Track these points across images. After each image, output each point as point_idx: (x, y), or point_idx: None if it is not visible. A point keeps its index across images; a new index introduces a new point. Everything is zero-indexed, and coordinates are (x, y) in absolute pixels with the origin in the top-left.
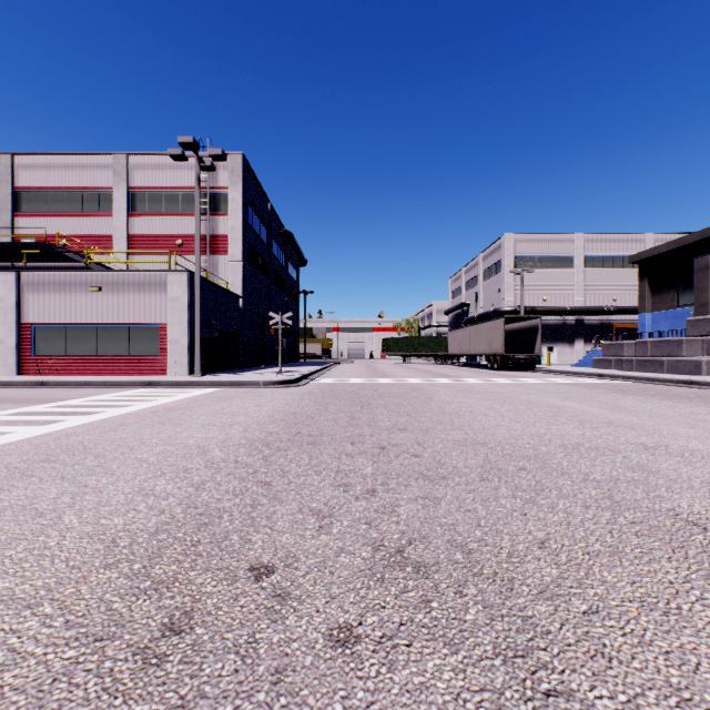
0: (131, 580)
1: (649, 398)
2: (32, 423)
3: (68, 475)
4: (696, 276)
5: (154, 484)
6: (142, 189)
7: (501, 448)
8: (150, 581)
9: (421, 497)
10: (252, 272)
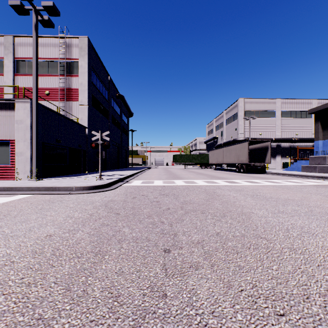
0: None
1: None
2: None
3: None
4: None
5: None
6: (23, 58)
7: None
8: None
9: None
10: (96, 113)
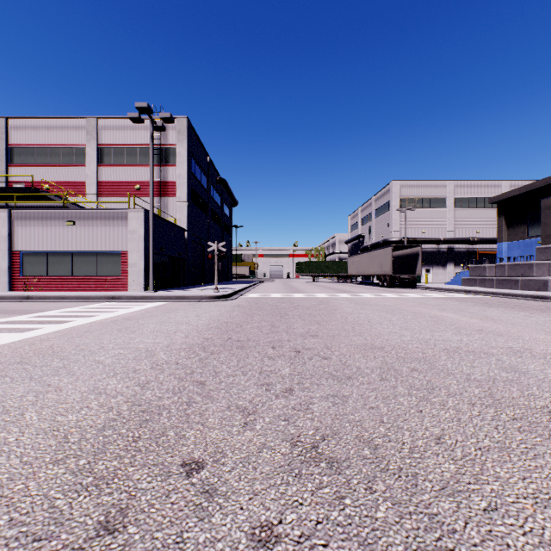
0: (75, 476)
1: (509, 310)
2: (14, 330)
3: (35, 375)
4: (543, 214)
5: (107, 383)
6: (108, 145)
7: (395, 352)
8: (92, 477)
9: (331, 395)
10: (194, 210)
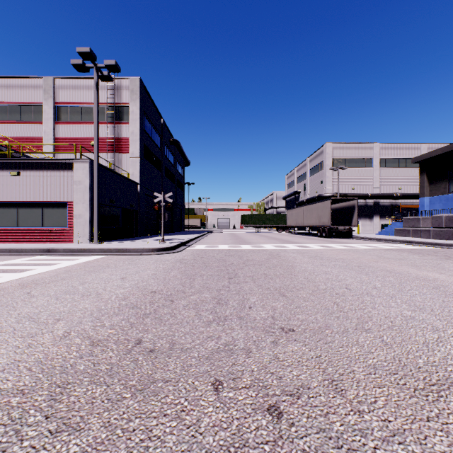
0: None
1: None
2: None
3: None
4: None
5: None
6: (65, 103)
7: None
8: None
9: None
10: (148, 166)
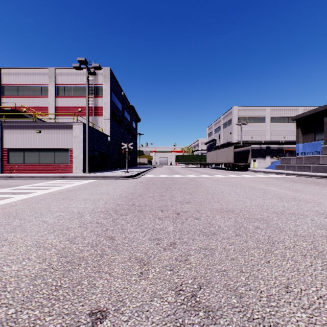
0: (1, 326)
1: (308, 185)
2: None
3: None
4: (325, 126)
5: (46, 238)
6: (62, 84)
7: (242, 214)
8: None
9: (202, 248)
10: (114, 124)
